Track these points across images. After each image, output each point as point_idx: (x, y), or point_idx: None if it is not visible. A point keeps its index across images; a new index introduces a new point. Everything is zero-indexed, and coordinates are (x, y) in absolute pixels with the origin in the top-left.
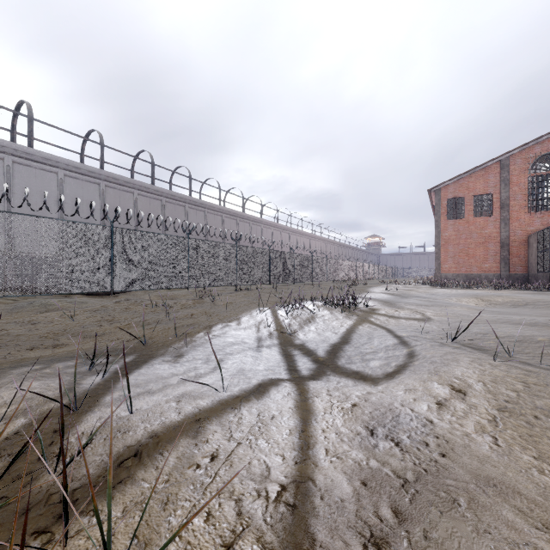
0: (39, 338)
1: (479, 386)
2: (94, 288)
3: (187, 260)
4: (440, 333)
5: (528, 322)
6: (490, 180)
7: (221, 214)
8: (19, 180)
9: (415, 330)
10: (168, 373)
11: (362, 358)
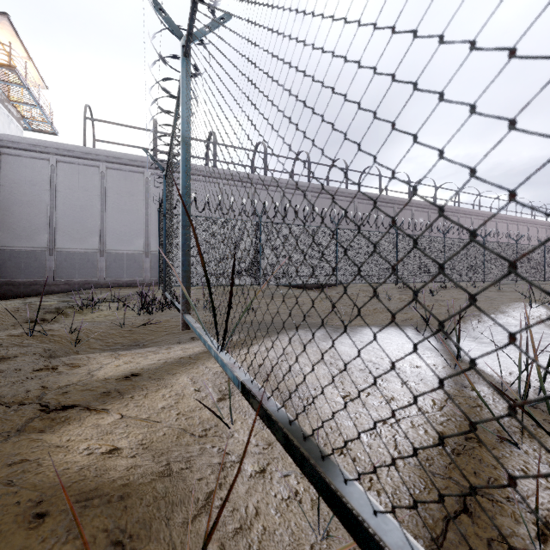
0: (323, 313)
1: None
2: (324, 280)
3: (395, 256)
4: None
5: None
6: None
7: (410, 208)
8: (259, 202)
9: None
10: (489, 349)
11: None
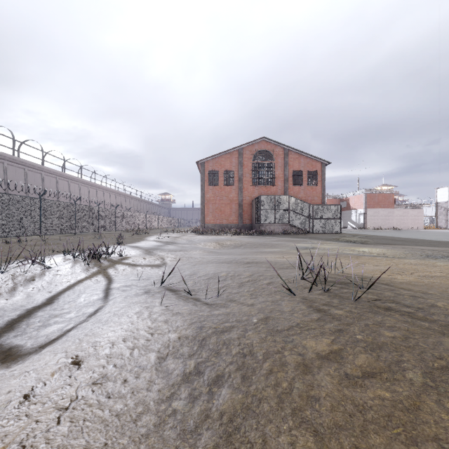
0: None
1: (106, 349)
2: None
3: None
4: (159, 278)
5: (228, 261)
6: (233, 161)
7: None
8: None
9: (137, 278)
10: None
11: (42, 325)
